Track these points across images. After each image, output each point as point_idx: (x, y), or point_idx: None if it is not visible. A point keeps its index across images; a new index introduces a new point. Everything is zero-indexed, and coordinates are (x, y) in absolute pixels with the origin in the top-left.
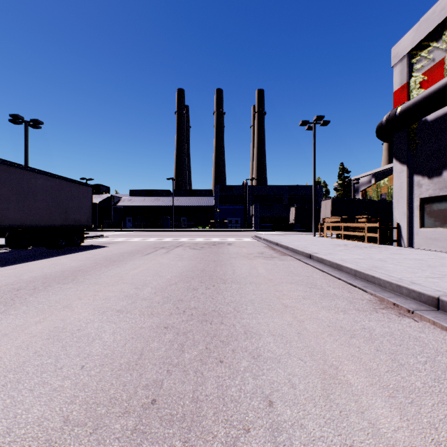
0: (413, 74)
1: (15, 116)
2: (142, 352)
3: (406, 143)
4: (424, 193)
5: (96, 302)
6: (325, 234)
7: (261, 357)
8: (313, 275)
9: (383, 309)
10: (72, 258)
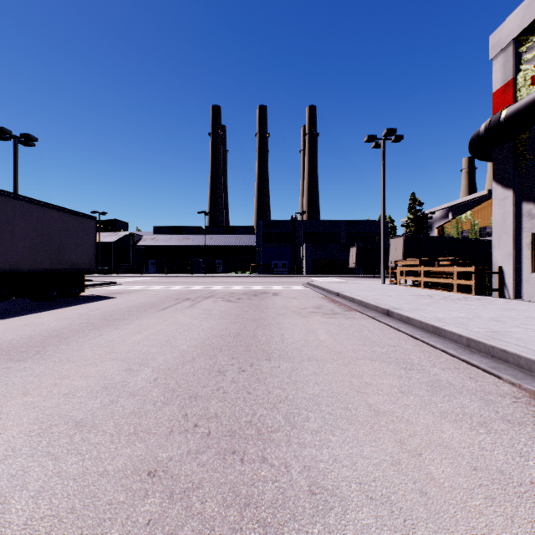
0: (521, 67)
1: None
2: None
3: (511, 160)
4: None
5: (47, 402)
6: (397, 281)
7: None
8: (401, 344)
9: None
10: (58, 314)
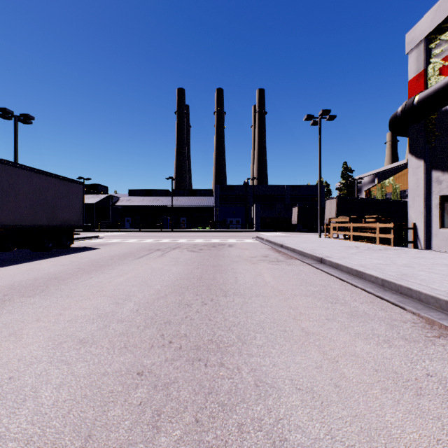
0: (431, 60)
1: (3, 110)
2: (91, 431)
3: (423, 136)
4: (445, 190)
5: (56, 326)
6: (331, 235)
7: (287, 446)
8: (330, 284)
9: (438, 337)
10: (54, 262)
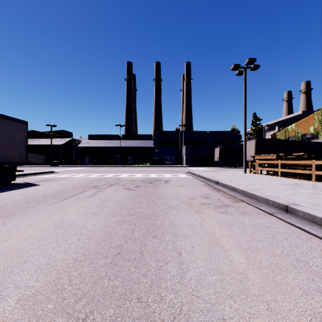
0: None
1: None
2: None
3: None
4: None
5: None
6: (256, 171)
7: None
8: None
9: None
10: None
